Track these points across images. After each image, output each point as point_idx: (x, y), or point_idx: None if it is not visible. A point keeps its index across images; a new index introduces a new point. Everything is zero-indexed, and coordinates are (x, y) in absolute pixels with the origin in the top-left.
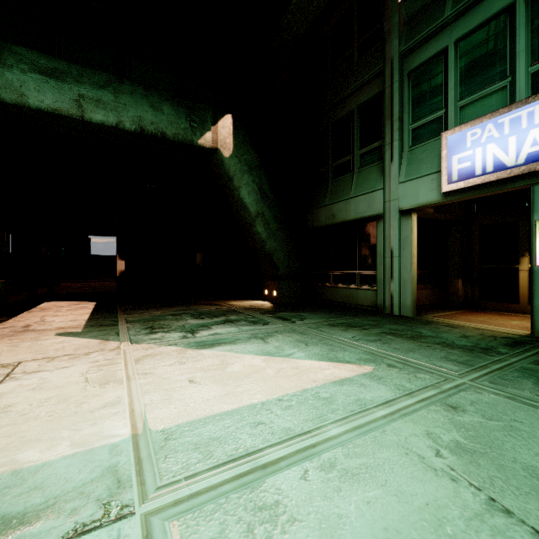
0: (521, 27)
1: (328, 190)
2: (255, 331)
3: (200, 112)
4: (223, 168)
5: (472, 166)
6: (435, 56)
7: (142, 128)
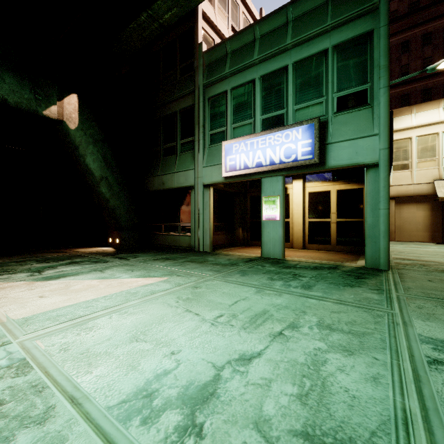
0: (258, 93)
1: (160, 164)
2: (96, 267)
3: (46, 87)
4: (69, 137)
5: (235, 164)
6: (222, 94)
7: None
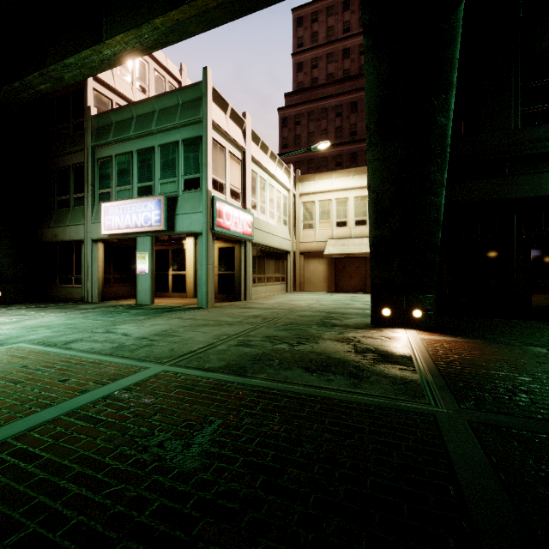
0: (135, 164)
1: (53, 216)
2: None
3: None
4: None
5: (112, 224)
6: (108, 157)
7: None
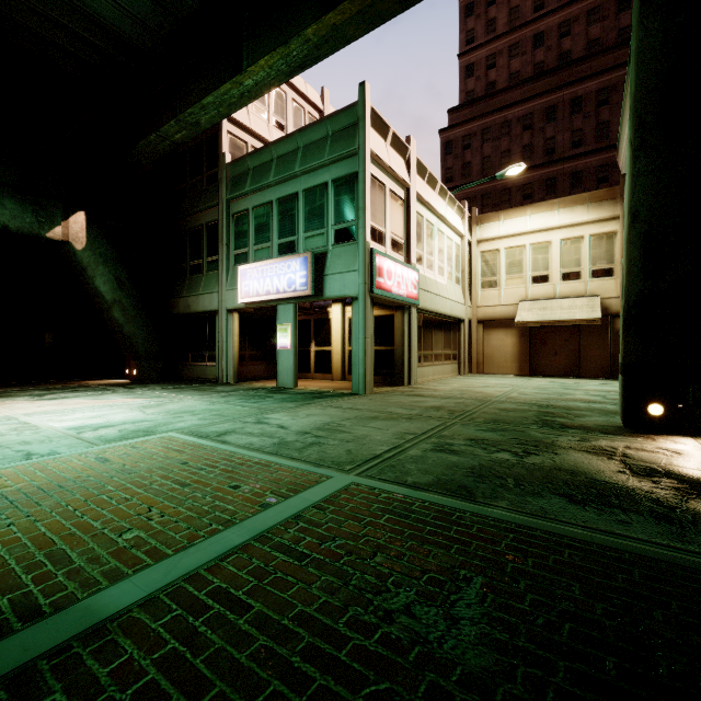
0: (275, 216)
1: (186, 284)
2: (96, 393)
3: (49, 208)
4: (76, 258)
5: (249, 291)
6: (245, 211)
7: None
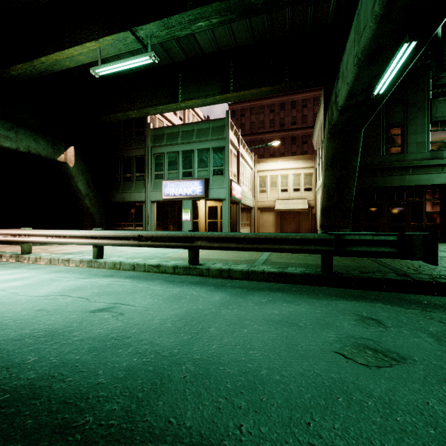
0: (180, 158)
1: (121, 186)
2: None
3: (59, 144)
4: (68, 171)
5: (169, 193)
6: (162, 153)
7: (30, 151)
